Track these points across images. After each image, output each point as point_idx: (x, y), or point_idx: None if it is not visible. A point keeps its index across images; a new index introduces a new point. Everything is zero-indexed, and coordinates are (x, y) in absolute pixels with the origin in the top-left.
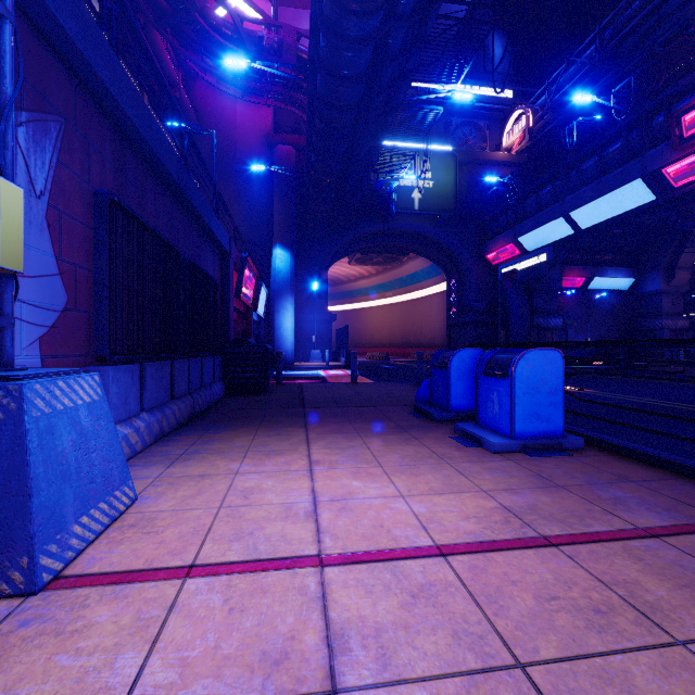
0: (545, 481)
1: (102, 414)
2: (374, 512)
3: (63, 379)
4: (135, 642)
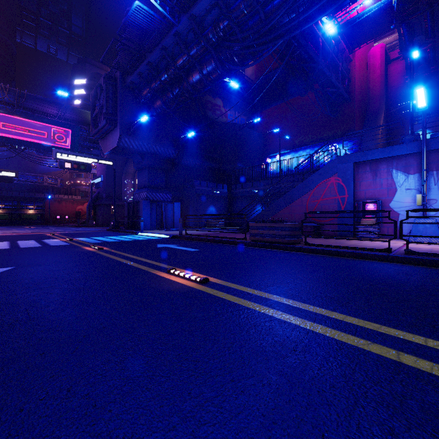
0: (435, 251)
1: (434, 225)
2: (424, 246)
3: (423, 219)
4: (396, 242)
